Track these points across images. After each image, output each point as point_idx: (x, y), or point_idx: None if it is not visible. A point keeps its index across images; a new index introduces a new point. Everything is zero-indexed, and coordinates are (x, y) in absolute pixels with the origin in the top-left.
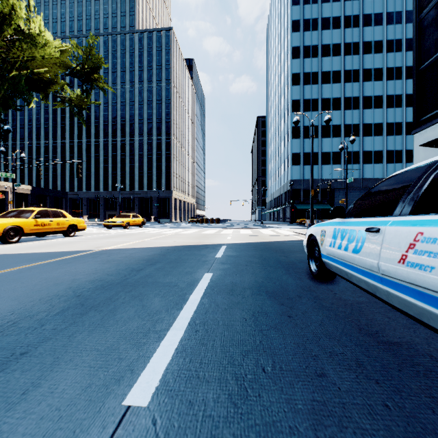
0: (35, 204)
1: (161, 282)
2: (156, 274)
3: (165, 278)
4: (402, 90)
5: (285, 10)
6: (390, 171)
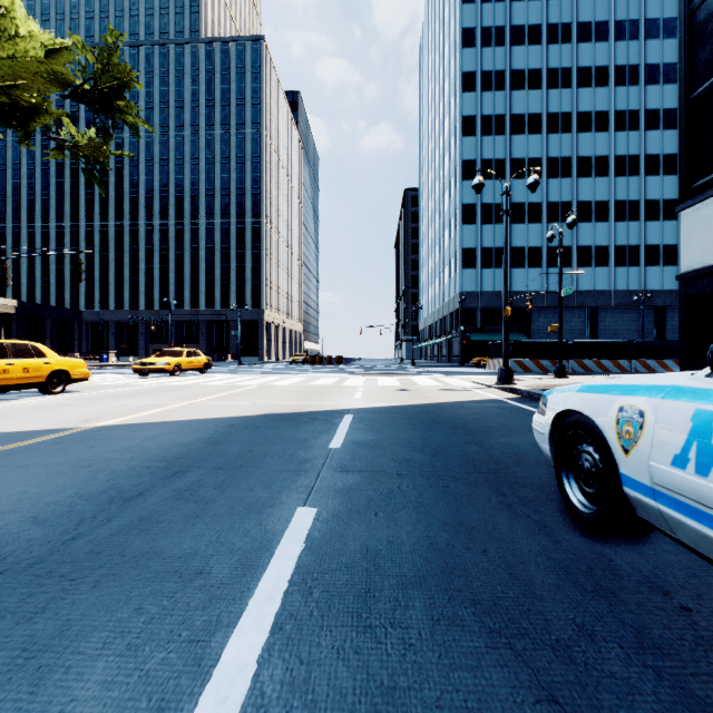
0: None
1: (163, 553)
2: (166, 516)
3: (182, 535)
4: (640, 148)
5: (450, 12)
6: (620, 279)
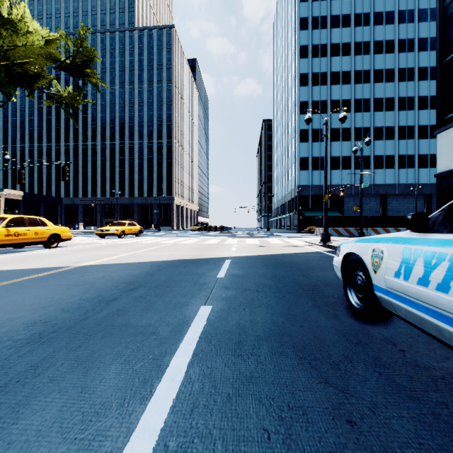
0: (9, 210)
1: (133, 325)
2: (131, 309)
3: (141, 317)
4: (415, 92)
5: (292, 7)
6: (402, 177)
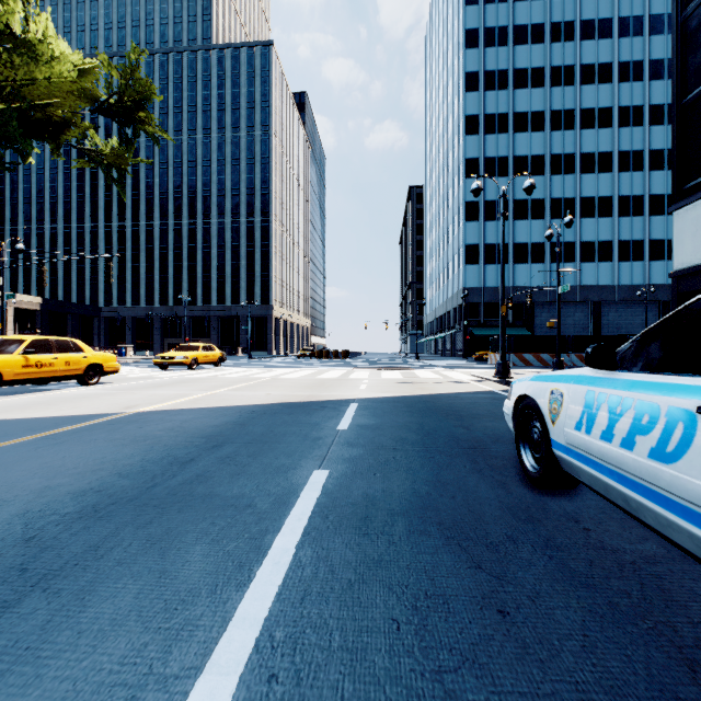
0: (28, 329)
1: (221, 495)
2: (216, 474)
3: (231, 485)
4: (644, 143)
5: (454, 13)
6: (624, 274)
